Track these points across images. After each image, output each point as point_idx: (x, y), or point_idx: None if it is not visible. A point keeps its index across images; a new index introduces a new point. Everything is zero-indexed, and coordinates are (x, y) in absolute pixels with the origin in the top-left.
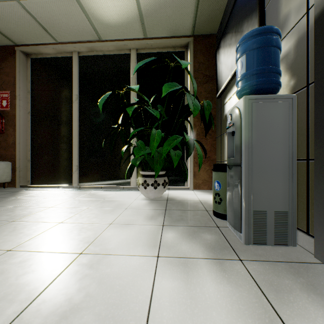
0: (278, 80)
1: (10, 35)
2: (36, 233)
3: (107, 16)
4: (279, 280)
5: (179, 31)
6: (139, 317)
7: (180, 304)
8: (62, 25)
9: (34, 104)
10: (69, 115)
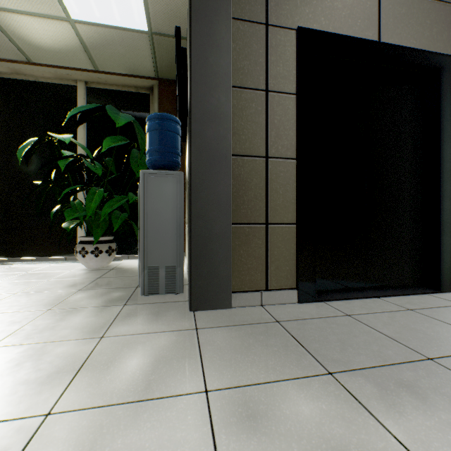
0: (172, 158)
1: None
2: None
3: (35, 38)
4: (138, 312)
5: (140, 71)
6: None
7: (41, 329)
8: None
9: None
10: None
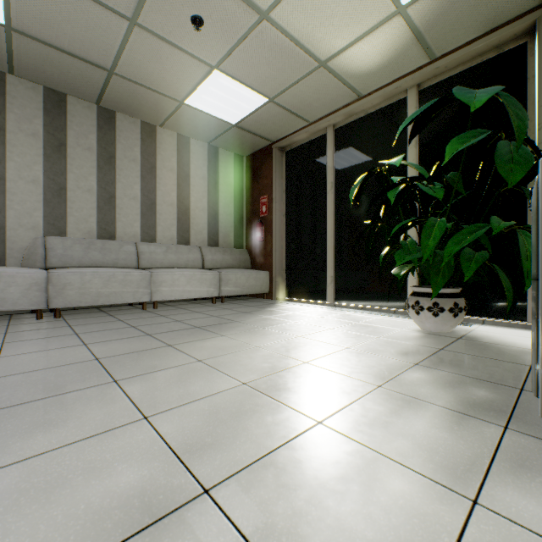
0: None
1: (267, 136)
2: (277, 340)
3: (364, 65)
4: None
5: (507, 13)
6: (328, 410)
7: (370, 419)
8: (313, 103)
9: (288, 204)
10: (323, 210)
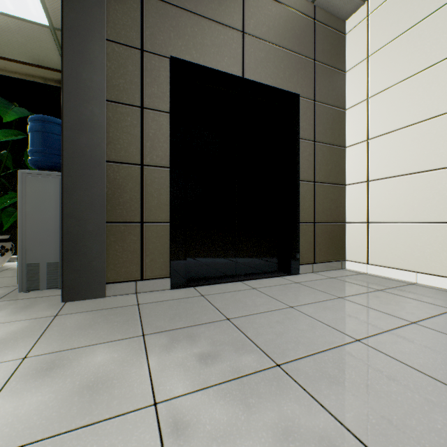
0: (56, 160)
1: None
2: None
3: None
4: (5, 306)
5: (48, 63)
6: None
7: None
8: None
9: None
10: None
